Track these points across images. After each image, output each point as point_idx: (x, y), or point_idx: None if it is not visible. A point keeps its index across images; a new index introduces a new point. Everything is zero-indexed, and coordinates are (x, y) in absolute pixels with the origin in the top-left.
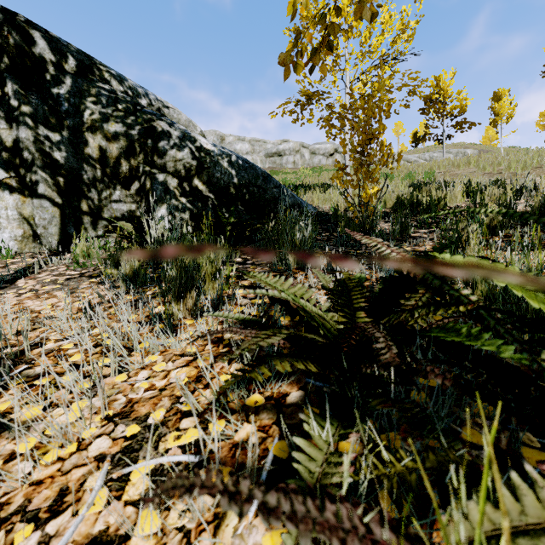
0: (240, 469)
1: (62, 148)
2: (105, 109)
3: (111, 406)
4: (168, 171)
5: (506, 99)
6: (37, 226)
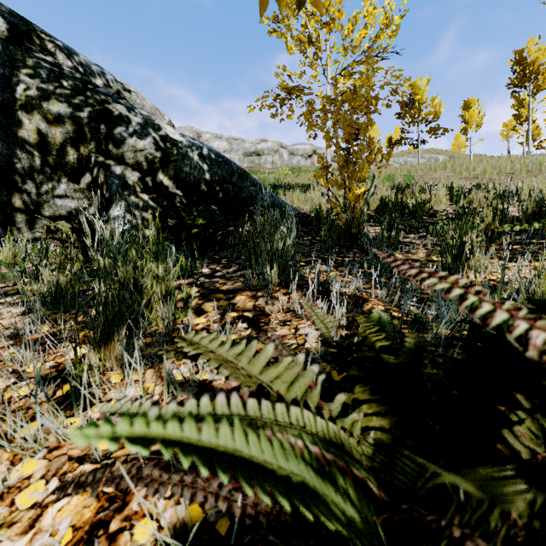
0: None
1: None
2: (45, 84)
3: None
4: (126, 163)
5: (475, 108)
6: None
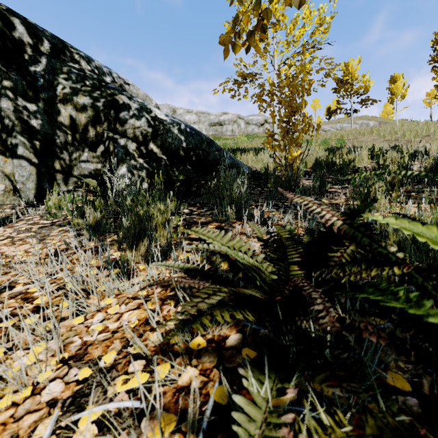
0: (182, 416)
1: (38, 117)
2: (75, 84)
3: (67, 349)
4: (128, 137)
5: (400, 81)
6: (17, 182)
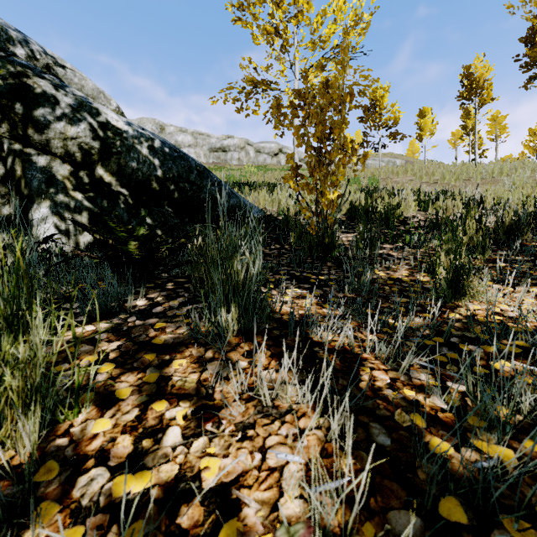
0: None
1: None
2: None
3: None
4: (53, 153)
5: (429, 116)
6: None
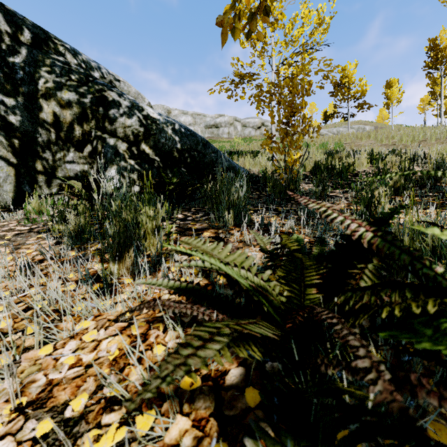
0: None
1: (17, 112)
2: (58, 78)
3: (27, 390)
4: (118, 136)
5: (396, 86)
6: None
